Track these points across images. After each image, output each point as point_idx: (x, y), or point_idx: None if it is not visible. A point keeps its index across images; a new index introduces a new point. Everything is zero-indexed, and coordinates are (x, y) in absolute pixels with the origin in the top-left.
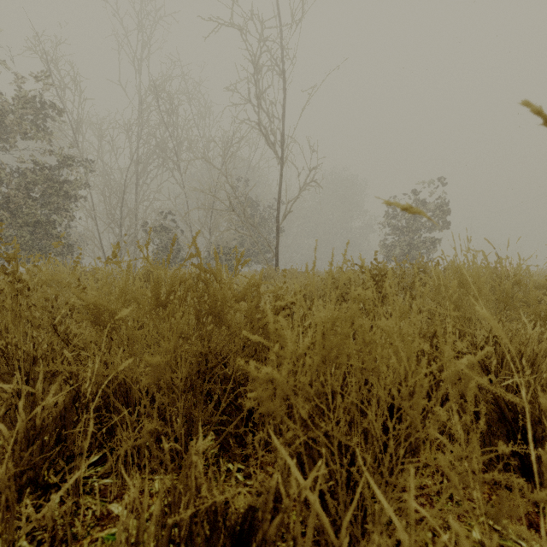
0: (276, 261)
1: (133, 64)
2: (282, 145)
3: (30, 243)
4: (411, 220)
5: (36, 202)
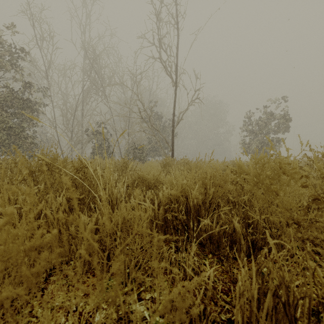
0: (172, 154)
1: (80, 28)
2: (176, 73)
3: (7, 141)
4: (263, 126)
5: (9, 114)
